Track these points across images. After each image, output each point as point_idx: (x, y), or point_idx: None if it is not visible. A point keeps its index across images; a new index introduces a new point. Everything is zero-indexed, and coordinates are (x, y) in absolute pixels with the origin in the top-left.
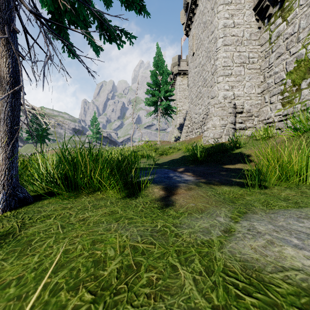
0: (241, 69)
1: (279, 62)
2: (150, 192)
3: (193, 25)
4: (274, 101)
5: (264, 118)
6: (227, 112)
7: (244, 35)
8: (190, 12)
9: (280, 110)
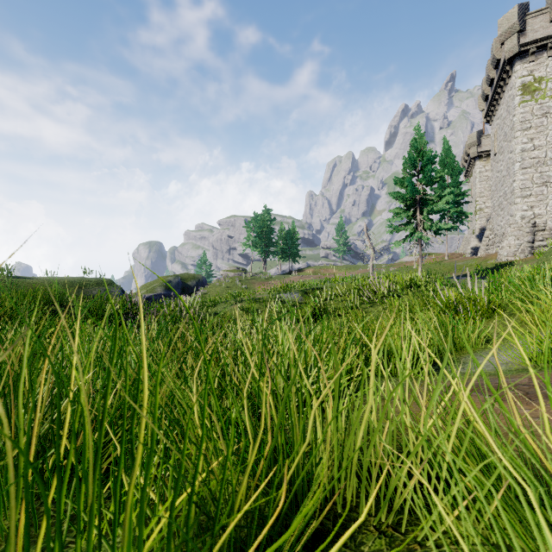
0: (543, 189)
1: None
2: (452, 279)
3: (494, 119)
4: None
5: None
6: (523, 232)
7: (547, 155)
8: (490, 106)
9: None
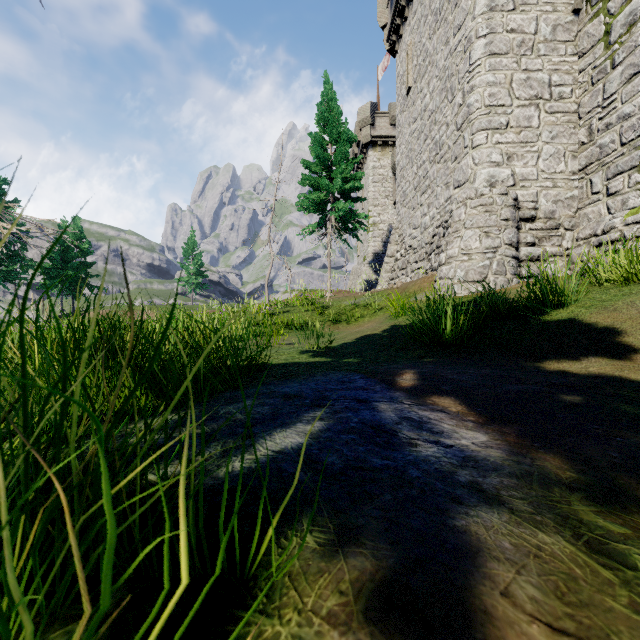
0: (531, 114)
1: (634, 88)
2: None
3: (406, 27)
4: (619, 190)
5: (591, 233)
6: (498, 217)
7: (540, 29)
8: None
9: (639, 209)
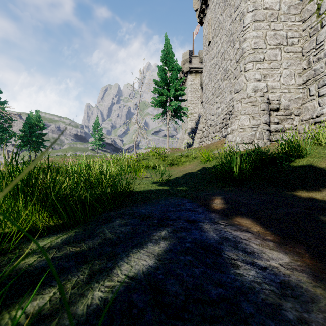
0: (277, 53)
1: None
2: None
3: (208, 10)
4: (325, 93)
5: (310, 117)
6: (259, 108)
7: (281, 7)
8: None
9: None
